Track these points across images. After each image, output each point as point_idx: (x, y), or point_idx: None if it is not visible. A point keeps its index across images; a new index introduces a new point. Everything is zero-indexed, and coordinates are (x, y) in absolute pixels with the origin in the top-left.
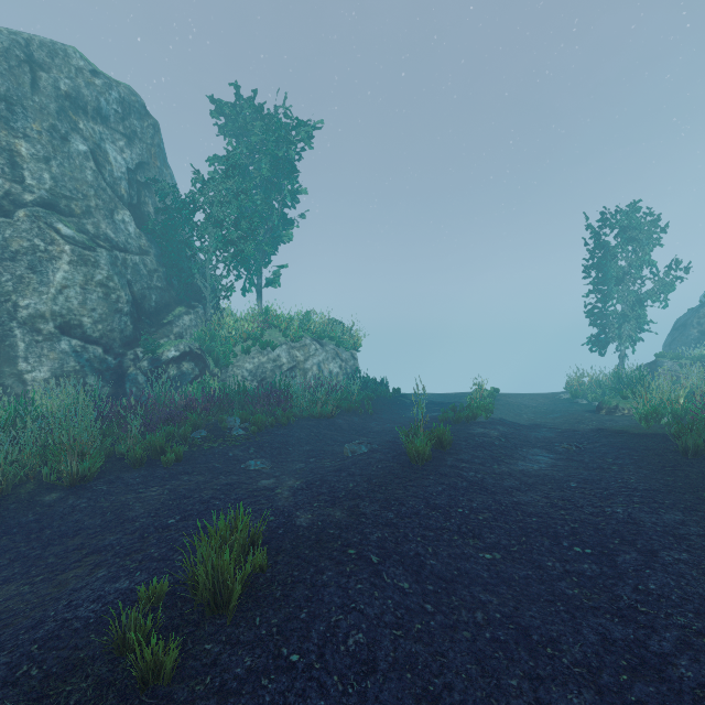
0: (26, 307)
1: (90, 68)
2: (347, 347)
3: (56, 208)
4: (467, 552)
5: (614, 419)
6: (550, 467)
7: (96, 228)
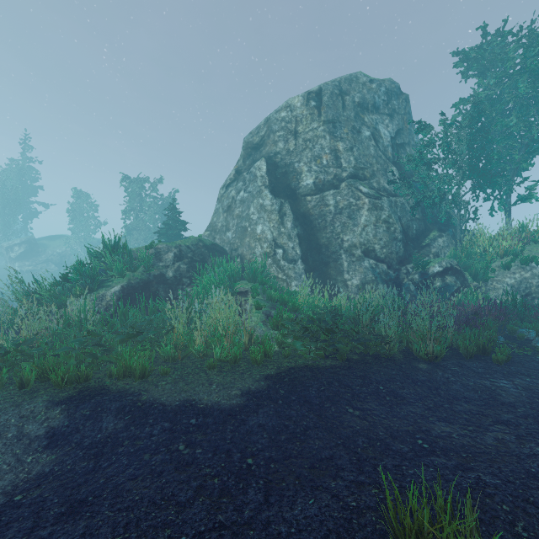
0: (347, 241)
1: (368, 80)
2: None
3: (357, 177)
4: None
5: None
6: None
7: (378, 184)
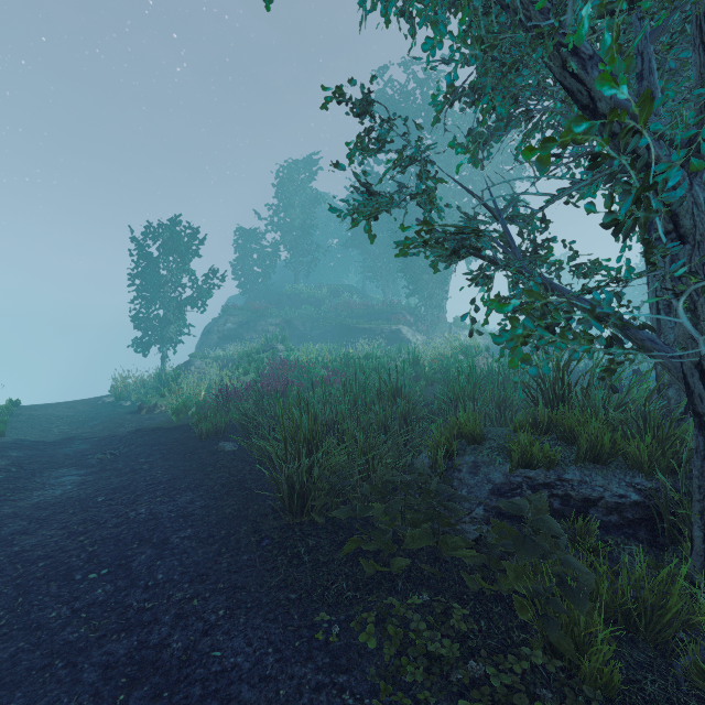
0: None
1: None
2: None
3: None
4: None
5: (153, 417)
6: (77, 487)
7: None
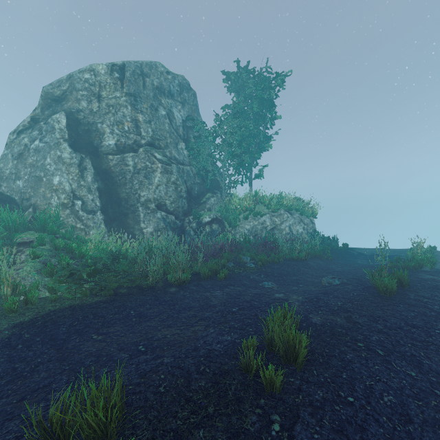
0: (143, 196)
1: (166, 71)
2: (307, 215)
3: (154, 146)
4: None
5: None
6: None
7: (170, 154)
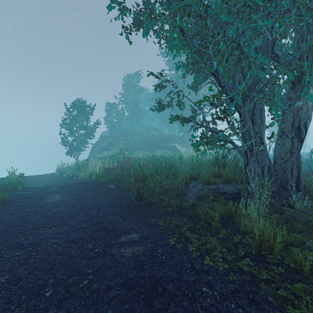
0: None
1: None
2: None
3: None
4: (41, 233)
5: (78, 179)
6: (61, 199)
7: None
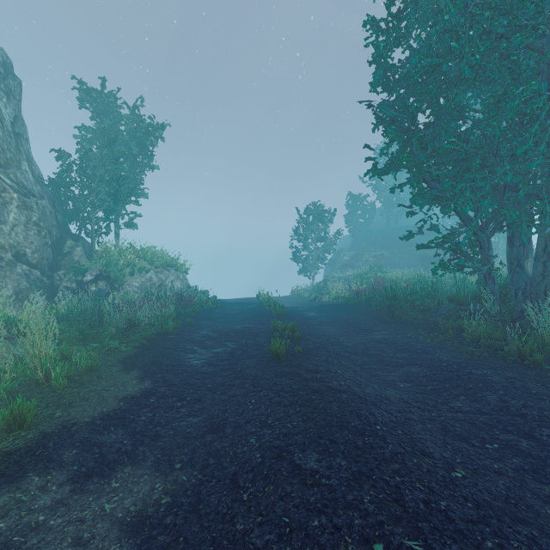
0: None
1: None
2: (181, 271)
3: None
4: (321, 327)
5: (323, 302)
6: (317, 315)
7: (15, 177)
